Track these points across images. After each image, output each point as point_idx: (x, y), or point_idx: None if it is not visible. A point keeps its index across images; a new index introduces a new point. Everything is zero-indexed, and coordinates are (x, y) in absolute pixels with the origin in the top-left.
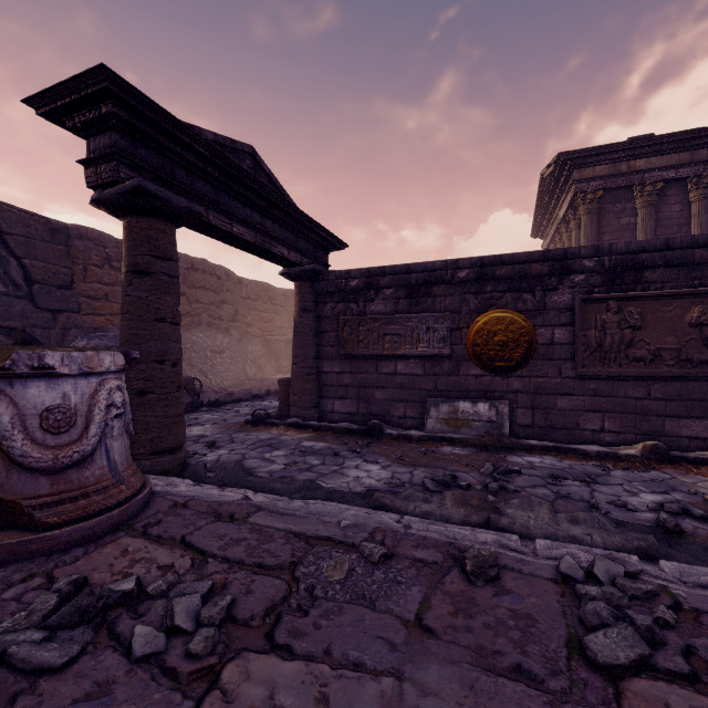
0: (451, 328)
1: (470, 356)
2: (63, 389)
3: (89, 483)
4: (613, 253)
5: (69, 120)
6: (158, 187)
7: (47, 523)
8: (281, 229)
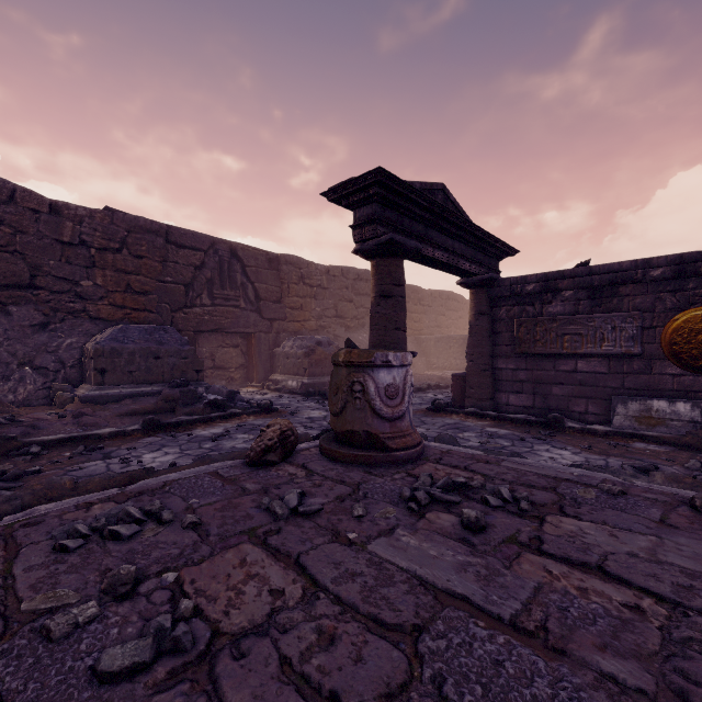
0: (642, 326)
1: (666, 355)
2: (393, 374)
3: (404, 430)
4: None
5: (344, 200)
6: (400, 237)
7: (392, 448)
8: (465, 247)
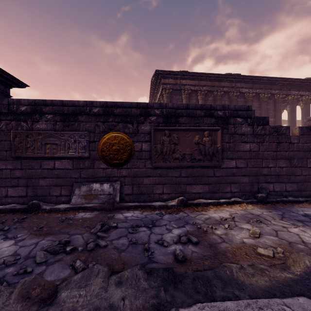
0: (90, 141)
1: (100, 157)
2: None
3: None
4: (167, 108)
5: None
6: None
7: None
8: None
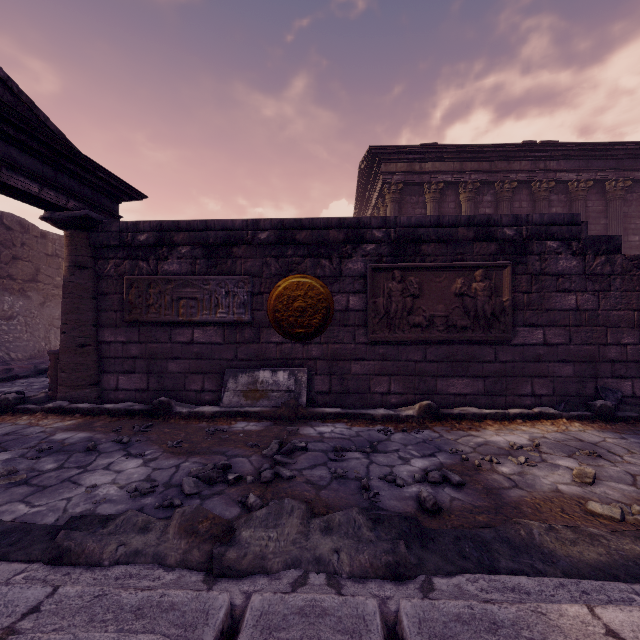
0: (253, 292)
1: (271, 323)
2: None
3: None
4: (398, 226)
5: None
6: None
7: None
8: (24, 156)
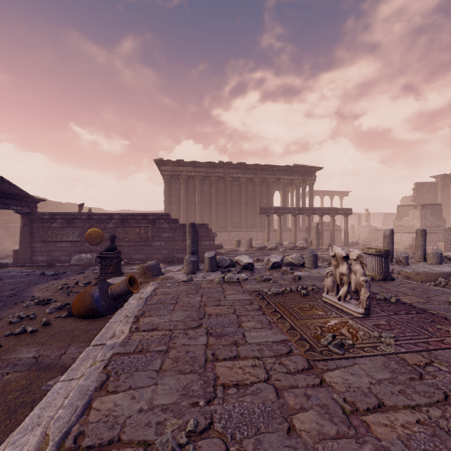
0: (81, 232)
1: (86, 241)
2: None
3: None
4: (122, 215)
5: None
6: None
7: None
8: (14, 201)
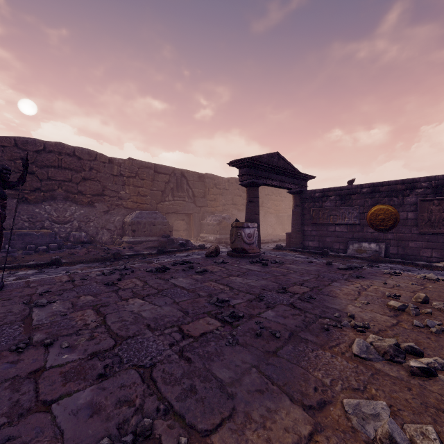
0: (360, 212)
1: (368, 224)
2: (250, 230)
3: (254, 248)
4: (436, 180)
5: (235, 166)
6: (256, 180)
7: (249, 253)
8: (287, 178)
